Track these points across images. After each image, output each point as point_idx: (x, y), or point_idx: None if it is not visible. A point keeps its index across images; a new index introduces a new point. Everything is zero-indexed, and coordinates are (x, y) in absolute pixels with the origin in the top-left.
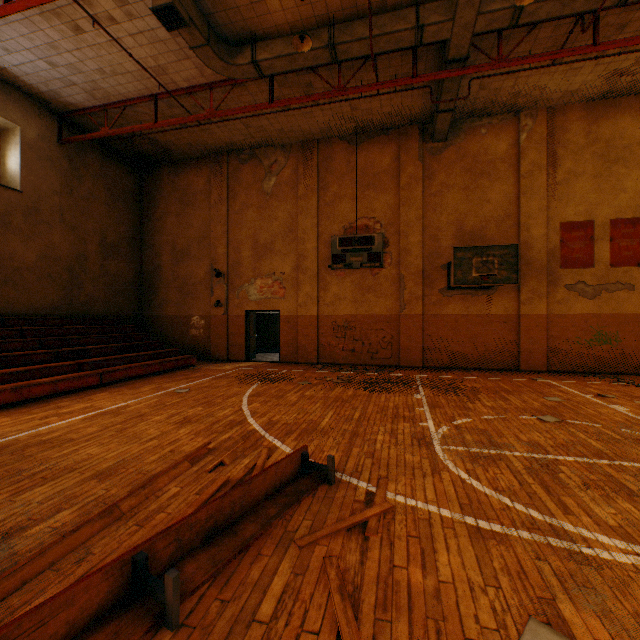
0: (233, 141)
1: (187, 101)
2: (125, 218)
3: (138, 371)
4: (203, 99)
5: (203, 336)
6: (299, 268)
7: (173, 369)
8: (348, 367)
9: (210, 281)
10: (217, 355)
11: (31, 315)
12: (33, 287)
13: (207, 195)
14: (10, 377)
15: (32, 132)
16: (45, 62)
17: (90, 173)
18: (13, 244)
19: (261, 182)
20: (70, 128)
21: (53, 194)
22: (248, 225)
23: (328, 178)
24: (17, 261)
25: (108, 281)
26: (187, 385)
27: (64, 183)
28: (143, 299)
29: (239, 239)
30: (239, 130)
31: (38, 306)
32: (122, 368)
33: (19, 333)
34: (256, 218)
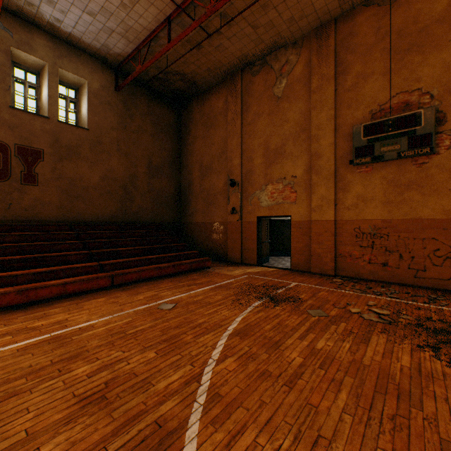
0: (244, 53)
1: (195, 14)
2: (166, 146)
3: (151, 273)
4: (208, 5)
5: (221, 240)
6: (312, 169)
7: (189, 270)
8: (378, 286)
9: (227, 191)
10: (232, 258)
11: (95, 222)
12: (96, 201)
13: (225, 114)
14: (34, 277)
15: (96, 84)
16: (87, 14)
17: (139, 112)
18: (82, 169)
19: (271, 88)
20: (124, 79)
21: (111, 130)
22: (259, 133)
23: (348, 59)
24: (85, 182)
25: (153, 195)
26: (180, 296)
27: (119, 121)
28: (181, 209)
29: (251, 149)
30: (247, 36)
31: (100, 215)
32: (134, 270)
33: (75, 236)
34: (267, 125)
